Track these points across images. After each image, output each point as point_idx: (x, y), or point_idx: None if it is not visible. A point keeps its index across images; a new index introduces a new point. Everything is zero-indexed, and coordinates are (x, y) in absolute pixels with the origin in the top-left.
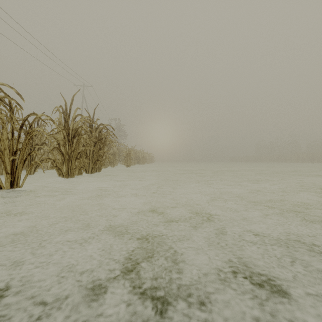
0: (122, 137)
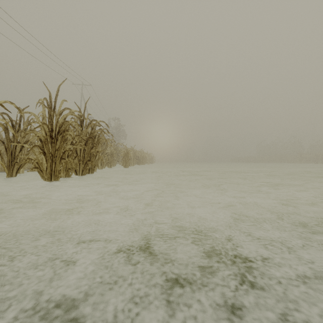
0: (122, 137)
